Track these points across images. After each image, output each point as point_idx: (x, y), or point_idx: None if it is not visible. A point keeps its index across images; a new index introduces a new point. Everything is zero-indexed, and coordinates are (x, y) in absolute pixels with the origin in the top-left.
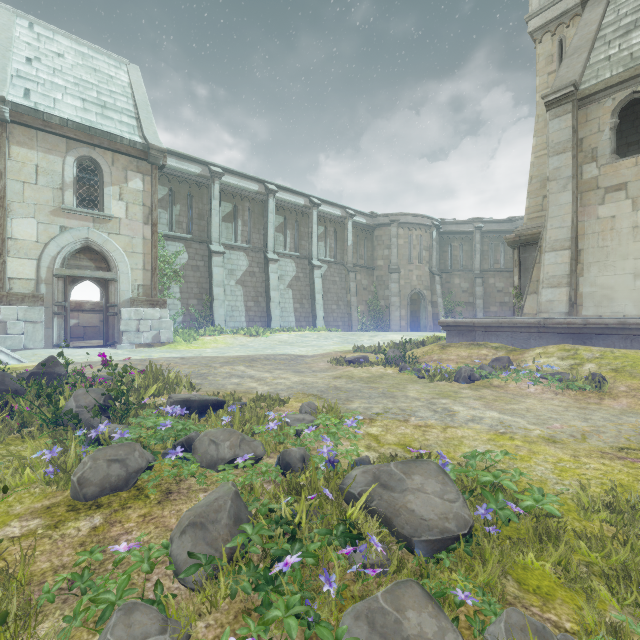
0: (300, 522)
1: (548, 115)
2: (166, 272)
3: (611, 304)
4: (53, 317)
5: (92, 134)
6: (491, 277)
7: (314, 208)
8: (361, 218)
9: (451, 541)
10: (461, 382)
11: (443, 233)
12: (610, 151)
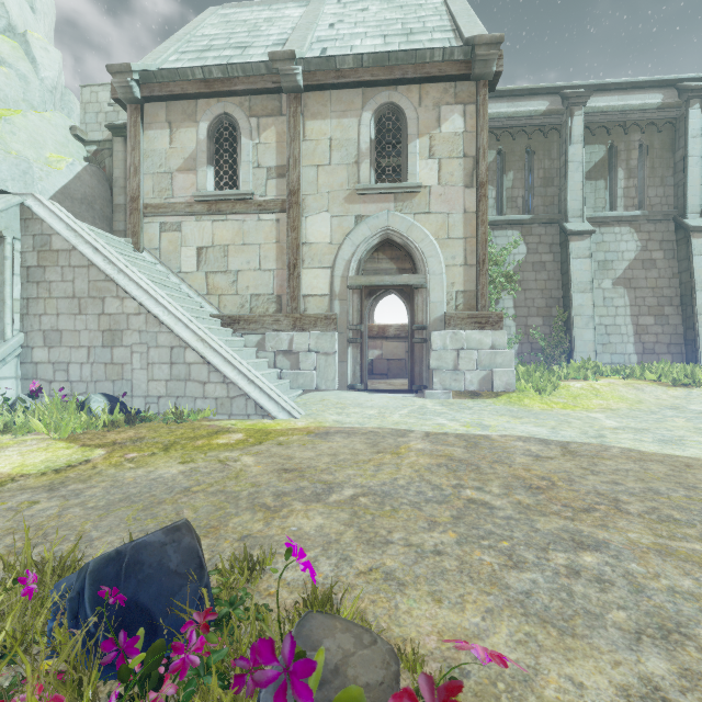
0: None
1: None
2: (493, 277)
3: None
4: (347, 346)
5: (392, 65)
6: None
7: None
8: None
9: None
10: None
11: None
12: None
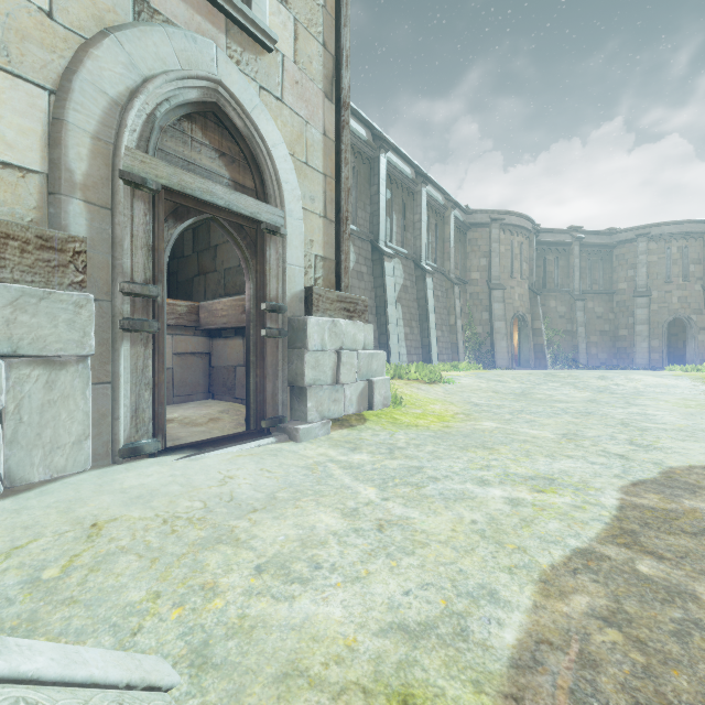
0: None
1: None
2: None
3: None
4: (116, 339)
5: None
6: (590, 300)
7: (423, 185)
8: (457, 212)
9: None
10: None
11: (538, 243)
12: None
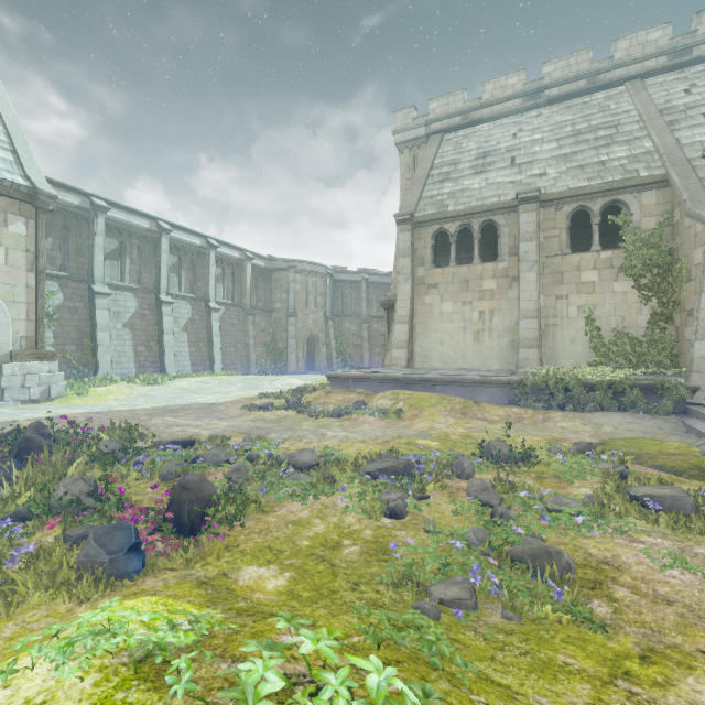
0: (266, 471)
1: (398, 229)
2: None
3: (430, 361)
4: None
5: None
6: (375, 322)
7: (211, 249)
8: (260, 261)
9: (313, 466)
10: (334, 418)
11: (336, 281)
12: (430, 261)
